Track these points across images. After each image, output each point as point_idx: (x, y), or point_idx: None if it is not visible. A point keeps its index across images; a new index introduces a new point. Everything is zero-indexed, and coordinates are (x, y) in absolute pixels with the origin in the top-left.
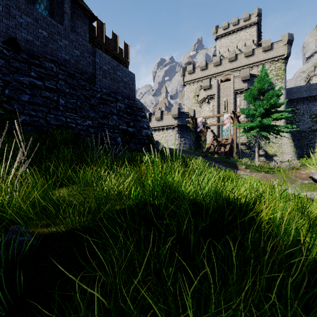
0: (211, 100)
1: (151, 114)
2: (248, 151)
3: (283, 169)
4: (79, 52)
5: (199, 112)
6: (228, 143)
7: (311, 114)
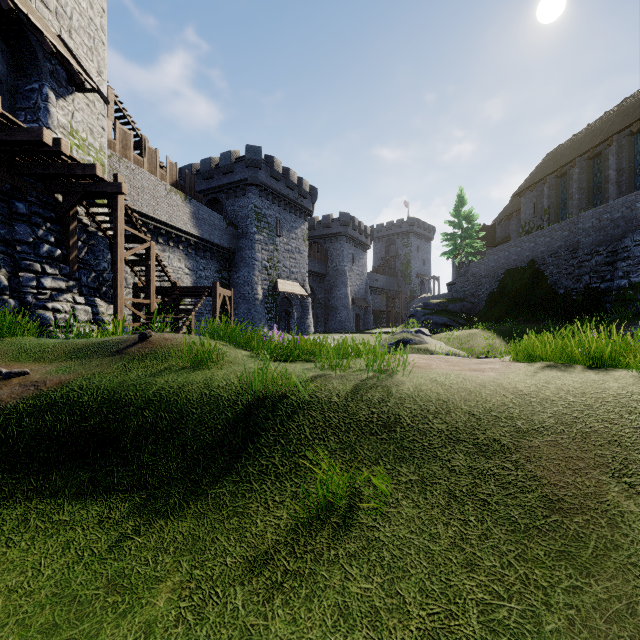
0: None
1: None
2: None
3: None
4: (567, 231)
5: None
6: None
7: None
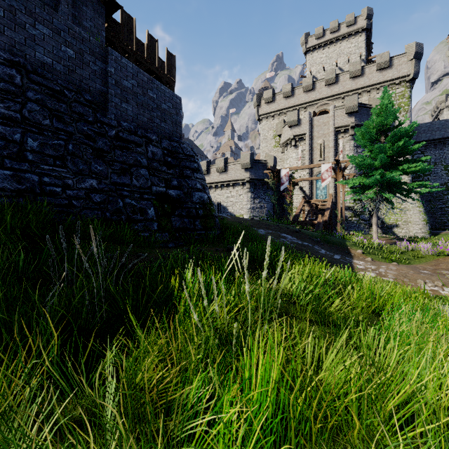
0: (300, 142)
1: (210, 163)
2: (356, 219)
3: (423, 255)
4: (74, 51)
5: (281, 160)
6: (327, 208)
7: (447, 163)
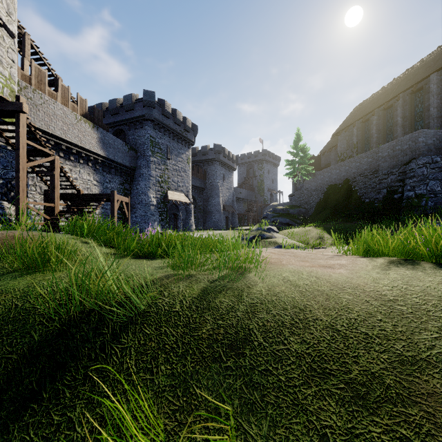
0: None
1: None
2: None
3: None
4: (371, 158)
5: None
6: None
7: None
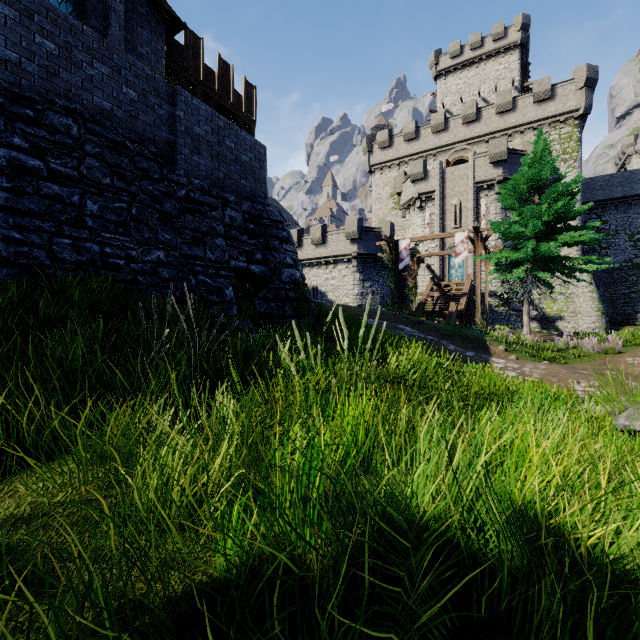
0: (427, 203)
1: (302, 232)
2: (505, 309)
3: (586, 353)
4: (136, 93)
5: (402, 228)
6: (464, 294)
7: (633, 232)
